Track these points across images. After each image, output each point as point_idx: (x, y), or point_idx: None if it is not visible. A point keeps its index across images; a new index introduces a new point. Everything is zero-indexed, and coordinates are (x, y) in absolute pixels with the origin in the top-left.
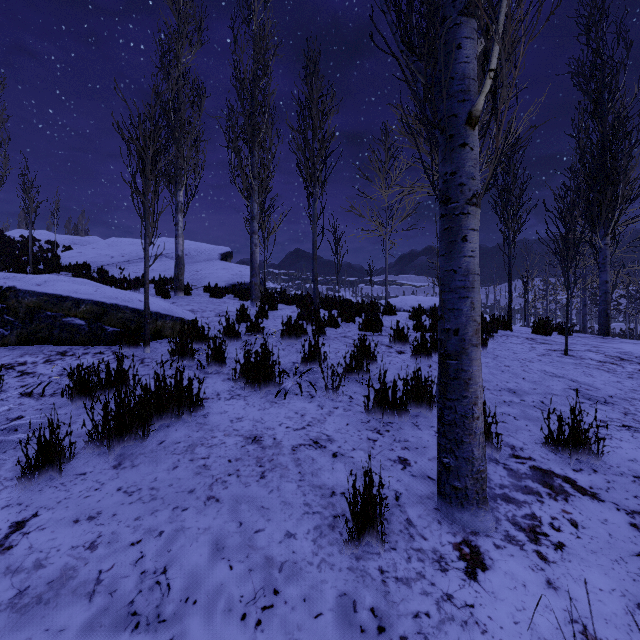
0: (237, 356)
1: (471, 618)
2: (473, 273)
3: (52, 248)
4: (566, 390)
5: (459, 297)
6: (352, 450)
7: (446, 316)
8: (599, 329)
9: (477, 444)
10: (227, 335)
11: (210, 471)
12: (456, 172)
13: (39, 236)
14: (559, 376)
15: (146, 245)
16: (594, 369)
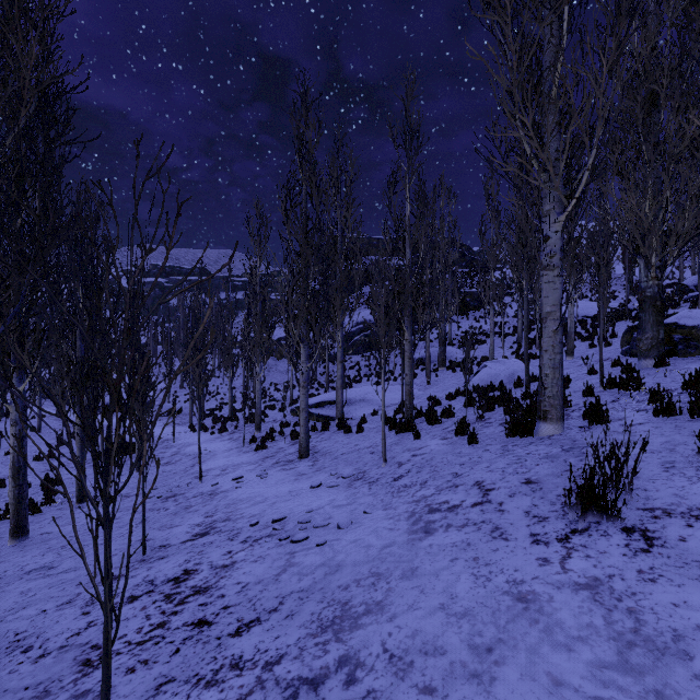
0: None
1: (694, 482)
2: None
3: None
4: None
5: None
6: None
7: None
8: None
9: None
10: None
11: None
12: None
13: None
14: None
15: None
16: None
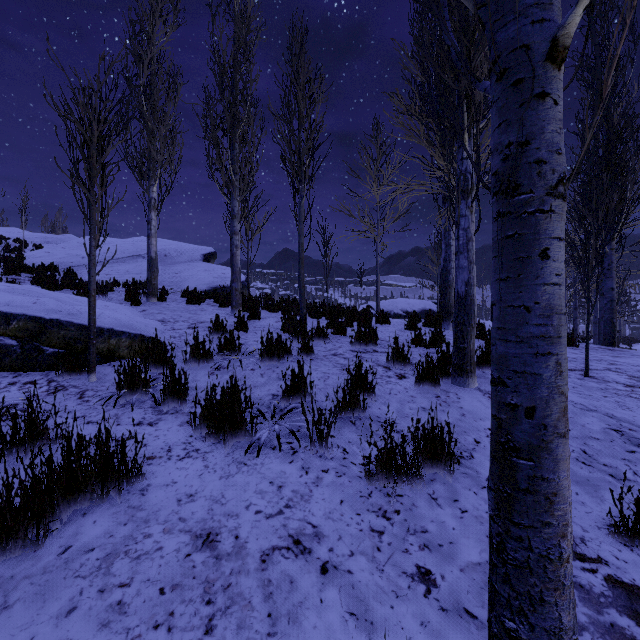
0: (204, 385)
1: None
2: (559, 312)
3: (20, 247)
4: (607, 431)
5: (535, 353)
6: (349, 556)
7: (511, 382)
8: (604, 339)
9: (567, 604)
10: (195, 356)
11: (126, 618)
12: (529, 141)
13: (8, 234)
14: (591, 409)
15: (91, 248)
16: (626, 397)
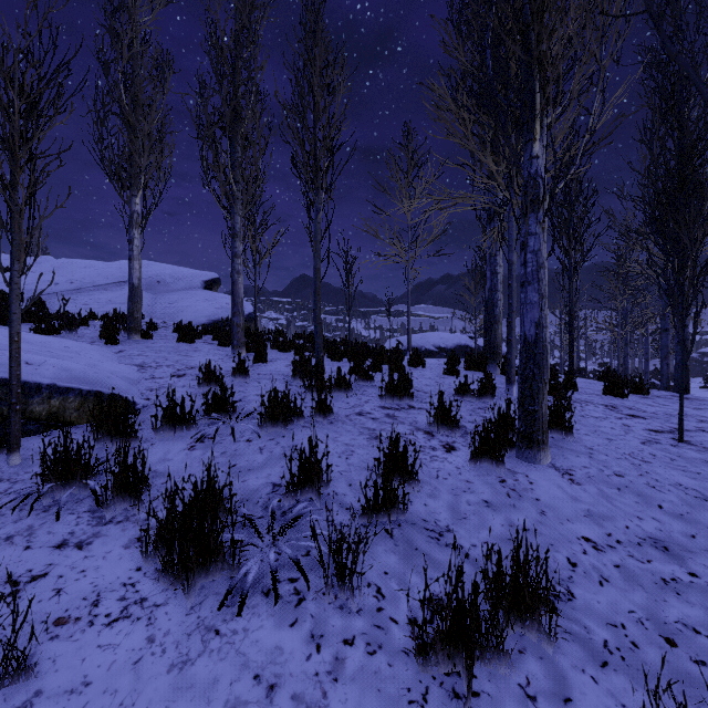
0: (177, 468)
1: None
2: None
3: None
4: None
5: None
6: None
7: None
8: (676, 385)
9: None
10: (170, 422)
11: None
12: None
13: None
14: None
15: (13, 273)
16: None
